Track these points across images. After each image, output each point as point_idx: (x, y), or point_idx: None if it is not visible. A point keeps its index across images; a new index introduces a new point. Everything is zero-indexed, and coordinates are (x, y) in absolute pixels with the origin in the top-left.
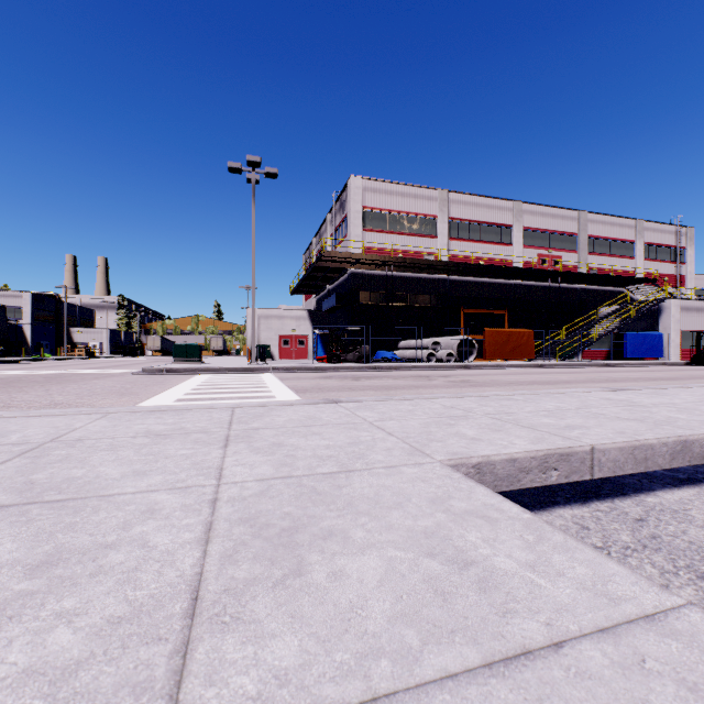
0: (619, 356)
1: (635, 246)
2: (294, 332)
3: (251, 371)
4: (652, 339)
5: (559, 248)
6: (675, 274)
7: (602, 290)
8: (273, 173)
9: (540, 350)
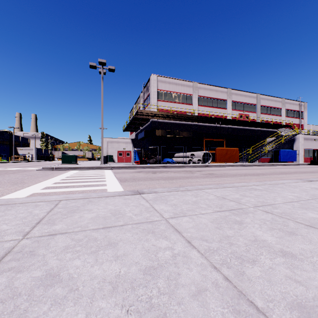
0: (275, 161)
1: (281, 110)
2: (124, 149)
3: (100, 168)
4: (291, 153)
5: (248, 110)
6: (299, 123)
7: (267, 130)
8: (112, 69)
9: (239, 158)
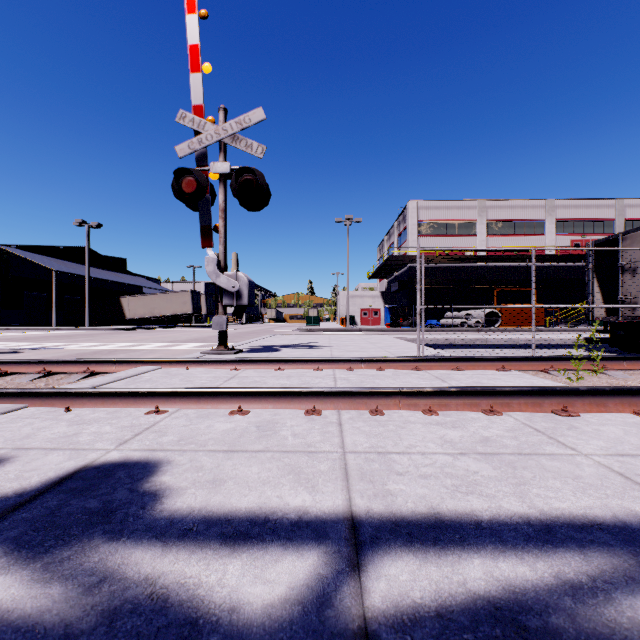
0: None
1: None
2: (370, 307)
3: (348, 330)
4: None
5: (594, 232)
6: None
7: None
8: (359, 221)
9: (573, 319)
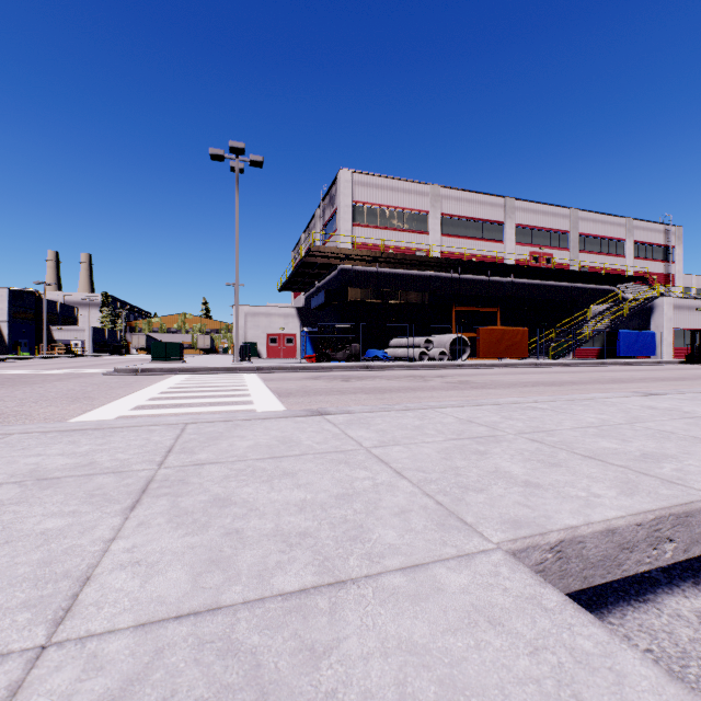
0: (611, 355)
1: (625, 245)
2: (282, 330)
3: (233, 371)
4: (645, 337)
5: (550, 245)
6: (664, 273)
7: (593, 289)
8: (258, 161)
9: (532, 348)
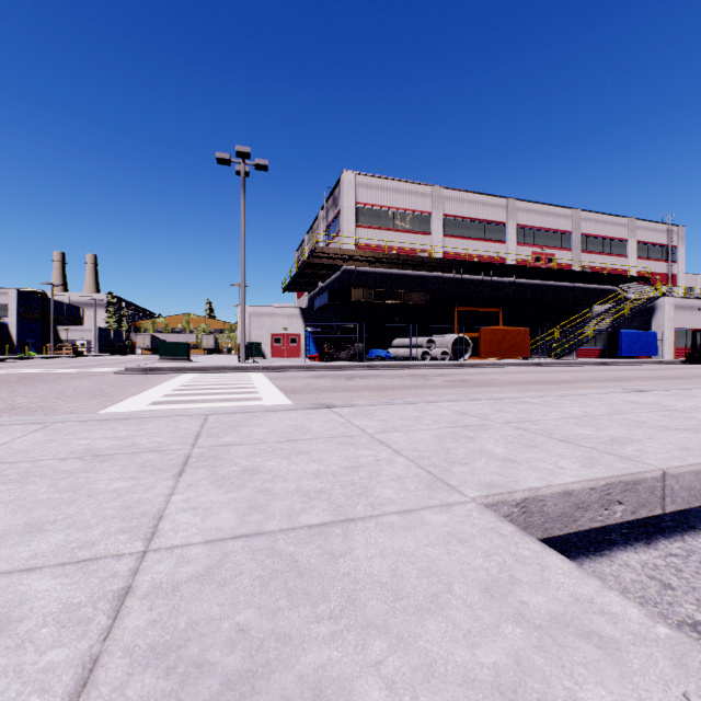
0: (613, 355)
1: (627, 245)
2: (286, 330)
3: (240, 370)
4: (647, 337)
5: (553, 245)
6: (667, 273)
7: (595, 289)
8: (263, 165)
9: (534, 348)
